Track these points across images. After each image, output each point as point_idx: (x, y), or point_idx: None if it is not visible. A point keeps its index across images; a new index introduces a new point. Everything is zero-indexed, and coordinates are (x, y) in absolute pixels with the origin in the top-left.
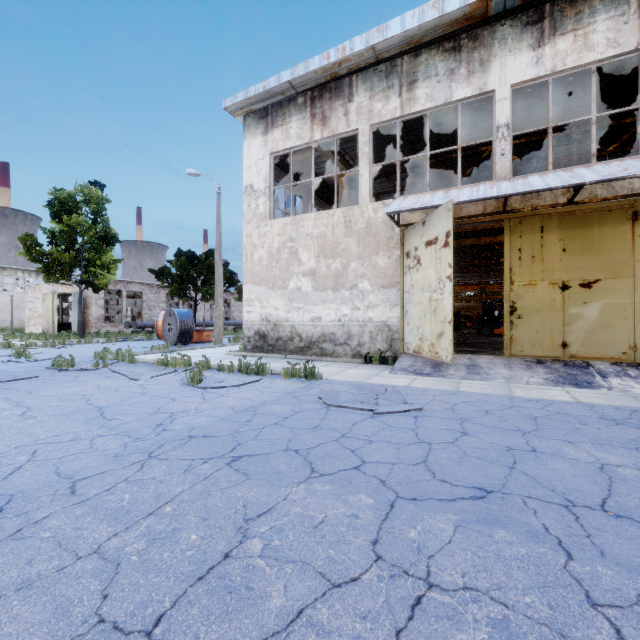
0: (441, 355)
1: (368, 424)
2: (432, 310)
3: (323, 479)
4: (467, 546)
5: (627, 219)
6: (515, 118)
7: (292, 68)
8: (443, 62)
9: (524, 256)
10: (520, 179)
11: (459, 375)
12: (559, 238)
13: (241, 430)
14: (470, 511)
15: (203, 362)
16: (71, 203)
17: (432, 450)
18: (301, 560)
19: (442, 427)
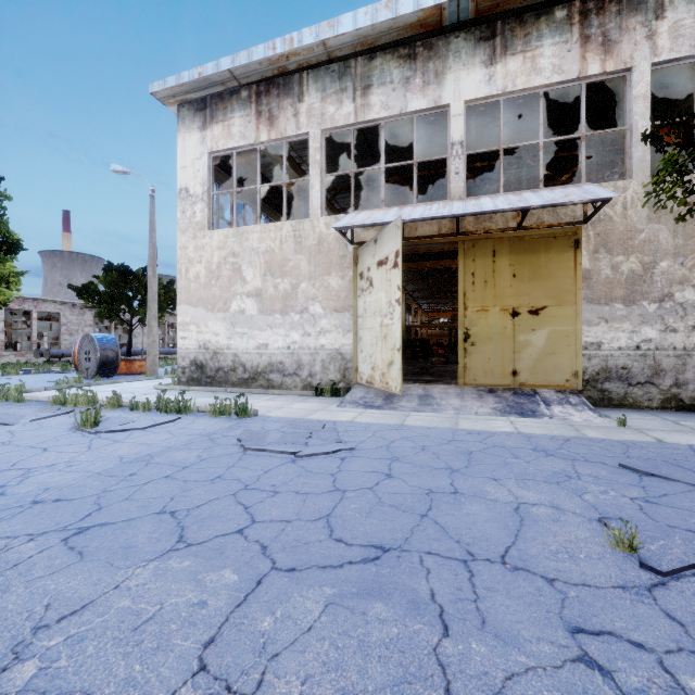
0: (391, 386)
1: (283, 470)
2: (383, 336)
3: (187, 551)
4: (328, 633)
5: (570, 247)
6: (476, 139)
7: (233, 55)
8: (398, 69)
9: (477, 281)
10: (473, 200)
11: (410, 407)
12: (510, 263)
13: (114, 488)
14: (353, 580)
15: (112, 399)
16: None
17: (343, 500)
18: (83, 689)
19: (367, 469)
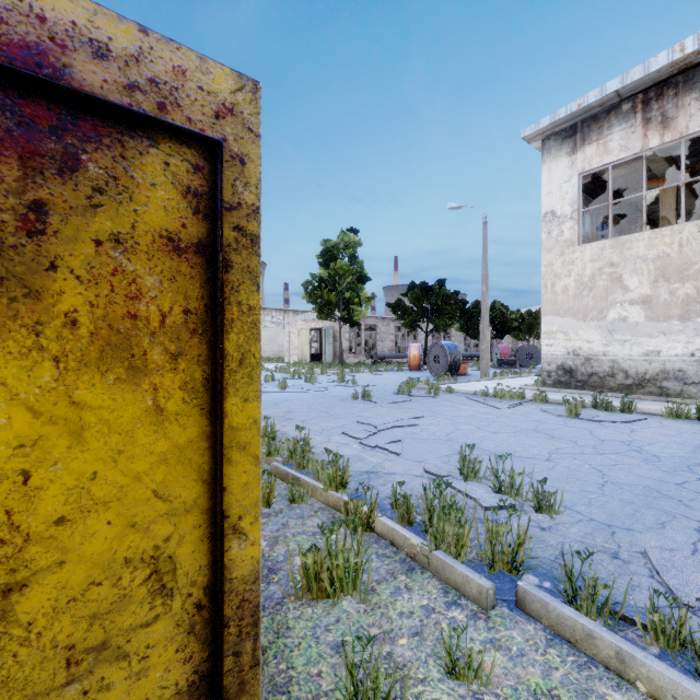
0: None
1: None
2: None
3: None
4: None
5: None
6: None
7: (622, 75)
8: None
9: None
10: None
11: None
12: None
13: None
14: None
15: (540, 396)
16: (335, 251)
17: None
18: None
19: None
